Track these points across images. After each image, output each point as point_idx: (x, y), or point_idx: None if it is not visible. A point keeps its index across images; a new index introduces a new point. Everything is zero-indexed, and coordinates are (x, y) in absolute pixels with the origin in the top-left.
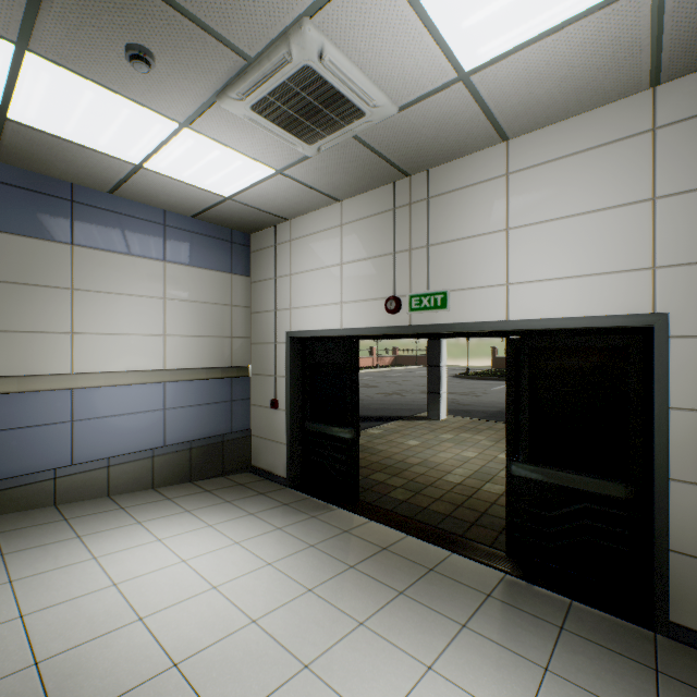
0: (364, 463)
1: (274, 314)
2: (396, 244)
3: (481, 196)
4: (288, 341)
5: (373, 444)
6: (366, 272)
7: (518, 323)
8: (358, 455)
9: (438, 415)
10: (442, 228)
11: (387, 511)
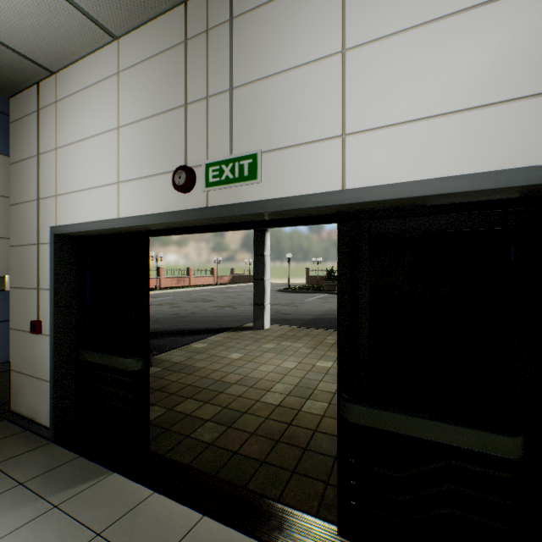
0: (175, 388)
1: (37, 203)
2: (189, 91)
3: (306, 6)
4: (51, 240)
5: (192, 361)
6: (149, 136)
7: (361, 193)
8: (148, 392)
9: (262, 325)
10: (251, 60)
11: (183, 467)
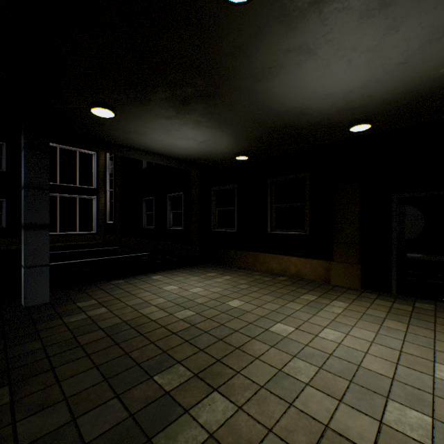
0: None
1: None
2: None
3: None
4: None
5: None
6: None
7: None
8: None
9: None
10: None
11: None
